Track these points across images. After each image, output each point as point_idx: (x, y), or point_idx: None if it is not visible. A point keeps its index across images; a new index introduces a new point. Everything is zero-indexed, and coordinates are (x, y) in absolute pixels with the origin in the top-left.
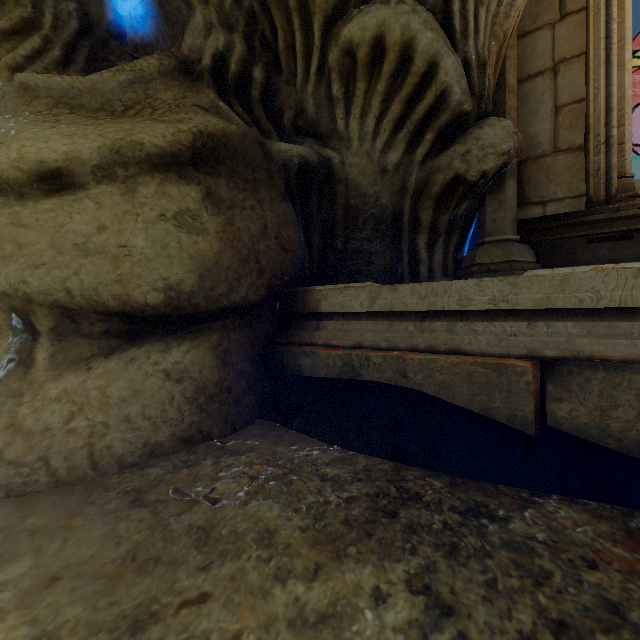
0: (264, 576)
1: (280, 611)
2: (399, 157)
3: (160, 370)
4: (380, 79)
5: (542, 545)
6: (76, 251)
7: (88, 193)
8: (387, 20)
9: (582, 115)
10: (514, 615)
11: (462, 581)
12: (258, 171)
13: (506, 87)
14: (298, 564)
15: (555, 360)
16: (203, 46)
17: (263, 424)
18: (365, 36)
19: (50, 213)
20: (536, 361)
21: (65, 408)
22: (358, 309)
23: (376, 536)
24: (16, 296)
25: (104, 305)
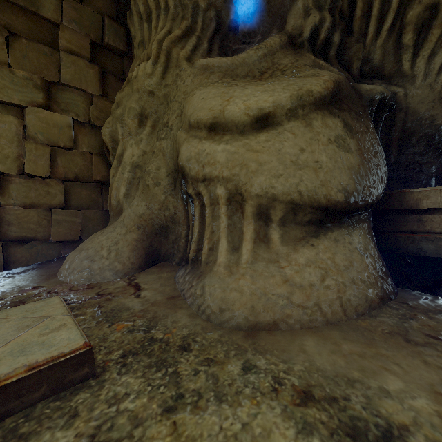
0: None
1: None
2: None
3: (355, 248)
4: None
5: None
6: (293, 166)
7: (284, 128)
8: None
9: None
10: None
11: None
12: (358, 106)
13: None
14: None
15: None
16: (303, 24)
17: (407, 291)
18: None
19: (268, 142)
20: None
21: (316, 271)
22: None
23: None
24: (266, 196)
25: (318, 202)
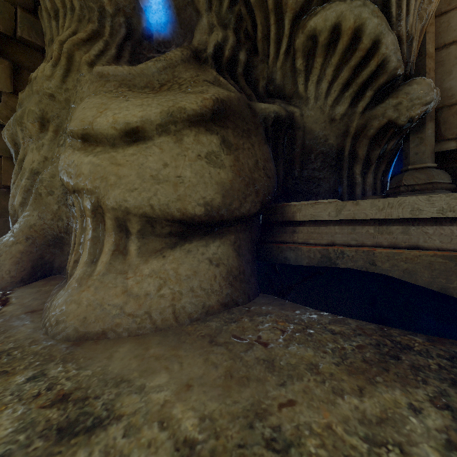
0: (325, 392)
1: (349, 414)
2: (345, 109)
3: (206, 258)
4: (334, 55)
5: None
6: (152, 180)
7: (154, 142)
8: (344, 12)
9: None
10: None
11: None
12: (249, 123)
13: (426, 54)
14: (345, 386)
15: None
16: (207, 40)
17: (265, 296)
18: (326, 25)
19: (134, 156)
20: None
21: (156, 281)
22: (326, 218)
23: (392, 371)
24: (120, 209)
25: (171, 215)
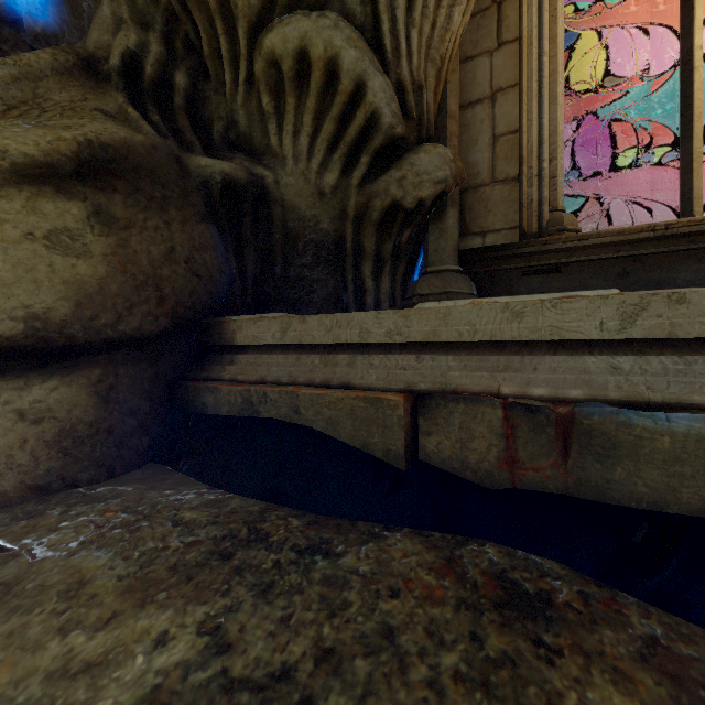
0: (48, 630)
1: (44, 664)
2: (336, 179)
3: (12, 410)
4: (309, 95)
5: (359, 578)
6: None
7: None
8: (309, 33)
9: (516, 146)
10: (289, 647)
11: (258, 619)
12: (169, 188)
13: (447, 113)
14: (94, 614)
15: (427, 394)
16: (111, 43)
17: (152, 468)
18: (287, 48)
19: None
20: (410, 395)
21: None
22: (270, 341)
23: (197, 580)
24: None
25: None
